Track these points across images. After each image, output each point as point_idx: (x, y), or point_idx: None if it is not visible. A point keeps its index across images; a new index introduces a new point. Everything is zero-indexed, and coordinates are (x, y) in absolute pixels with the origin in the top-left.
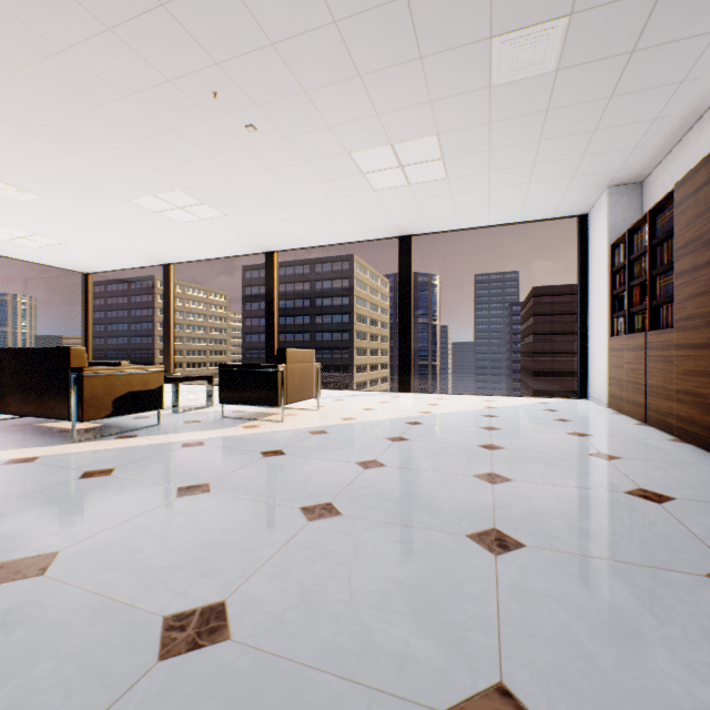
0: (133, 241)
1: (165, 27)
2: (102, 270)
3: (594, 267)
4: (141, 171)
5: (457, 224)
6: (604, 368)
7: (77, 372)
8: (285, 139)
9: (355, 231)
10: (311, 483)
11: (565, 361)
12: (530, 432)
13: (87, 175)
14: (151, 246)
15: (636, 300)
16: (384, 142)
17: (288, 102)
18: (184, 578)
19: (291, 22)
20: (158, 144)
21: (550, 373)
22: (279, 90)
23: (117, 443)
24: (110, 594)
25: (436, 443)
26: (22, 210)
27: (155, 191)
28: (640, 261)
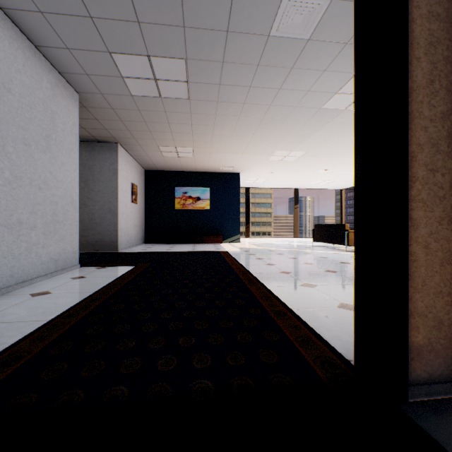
0: None
1: None
2: (348, 187)
3: None
4: None
5: None
6: None
7: (346, 231)
8: None
9: None
10: None
11: None
12: None
13: (346, 161)
14: None
15: None
16: None
17: None
18: None
19: None
20: None
21: None
22: None
23: None
24: None
25: None
26: (323, 175)
27: None
28: None
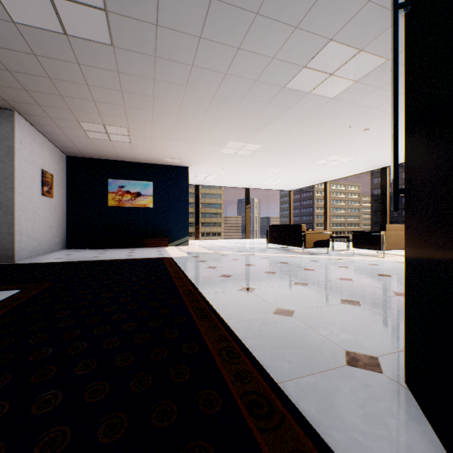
0: (311, 176)
1: (332, 120)
2: (296, 188)
3: None
4: (318, 154)
5: None
6: None
7: (303, 232)
8: (384, 127)
9: None
10: (384, 271)
11: None
12: None
13: (299, 160)
14: (318, 176)
15: None
16: None
17: (383, 118)
18: (342, 275)
19: (380, 102)
20: (326, 145)
21: None
22: (377, 117)
23: (315, 256)
24: (327, 274)
25: None
26: (276, 174)
27: (323, 158)
28: None
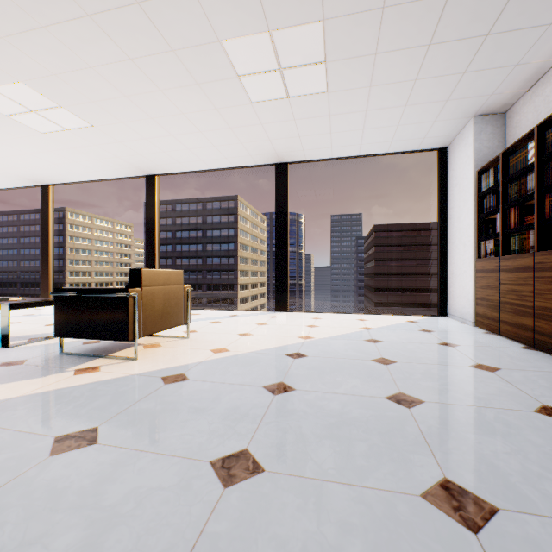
0: None
1: None
2: None
3: (455, 195)
4: None
5: (331, 152)
6: (469, 289)
7: None
8: (138, 6)
9: (234, 155)
10: None
11: (396, 280)
12: (431, 365)
13: None
14: (19, 163)
15: (513, 221)
16: (261, 27)
17: None
18: None
19: None
20: None
21: (386, 289)
22: None
23: None
24: None
25: (331, 394)
26: None
27: None
28: (519, 181)
